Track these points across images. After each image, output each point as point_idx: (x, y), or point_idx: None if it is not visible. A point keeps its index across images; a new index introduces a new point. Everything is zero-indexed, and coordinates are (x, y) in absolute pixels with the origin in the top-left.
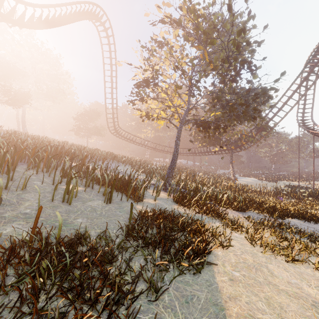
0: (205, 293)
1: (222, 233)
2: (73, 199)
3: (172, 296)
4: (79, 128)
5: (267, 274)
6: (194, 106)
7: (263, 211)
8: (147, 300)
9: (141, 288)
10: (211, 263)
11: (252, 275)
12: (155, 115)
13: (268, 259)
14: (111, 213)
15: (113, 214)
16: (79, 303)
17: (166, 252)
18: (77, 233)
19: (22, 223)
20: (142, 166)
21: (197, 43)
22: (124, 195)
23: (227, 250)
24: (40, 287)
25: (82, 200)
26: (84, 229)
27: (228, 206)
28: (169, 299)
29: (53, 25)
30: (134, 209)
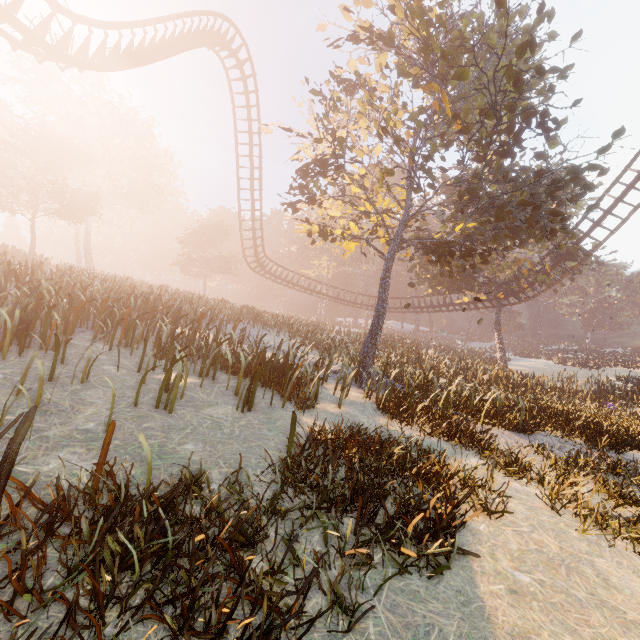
0: (455, 621)
1: (484, 481)
2: (176, 402)
3: (384, 625)
4: (189, 259)
5: (594, 581)
6: (419, 210)
7: (572, 432)
8: (329, 632)
9: (317, 603)
10: (466, 551)
11: (560, 584)
12: (339, 231)
13: (594, 547)
14: (252, 432)
15: (256, 434)
16: (186, 637)
17: (368, 524)
18: (183, 475)
19: (80, 450)
20: (312, 334)
21: (425, 79)
22: (278, 394)
23: (499, 521)
24: (109, 593)
25: (194, 404)
26: (198, 465)
27: (495, 421)
28: (378, 631)
29: (141, 61)
30: (298, 425)
